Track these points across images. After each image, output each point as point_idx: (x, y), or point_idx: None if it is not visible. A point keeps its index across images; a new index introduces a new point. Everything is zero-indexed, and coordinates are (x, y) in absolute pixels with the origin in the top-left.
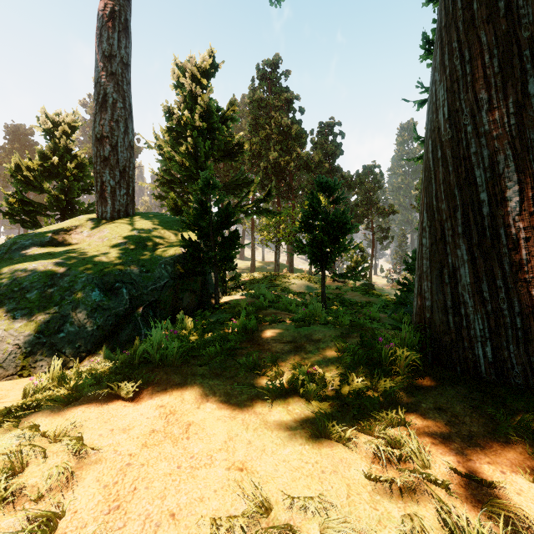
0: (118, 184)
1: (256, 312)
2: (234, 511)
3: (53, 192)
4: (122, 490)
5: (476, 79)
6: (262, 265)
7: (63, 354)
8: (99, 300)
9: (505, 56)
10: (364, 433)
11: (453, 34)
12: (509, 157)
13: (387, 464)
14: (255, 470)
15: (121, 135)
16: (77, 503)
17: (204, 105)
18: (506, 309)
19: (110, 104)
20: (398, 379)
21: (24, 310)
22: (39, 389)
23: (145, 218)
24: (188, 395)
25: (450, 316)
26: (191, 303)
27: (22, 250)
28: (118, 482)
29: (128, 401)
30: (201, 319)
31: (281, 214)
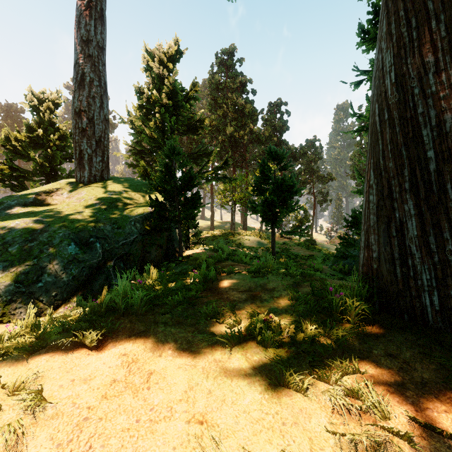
0: (94, 152)
1: (215, 264)
2: None
3: (39, 160)
4: (76, 449)
5: (422, 44)
6: (220, 224)
7: (41, 302)
8: (75, 253)
9: (451, 20)
10: (321, 381)
11: (400, 4)
12: None
13: (347, 414)
14: (215, 422)
15: (97, 109)
16: None
17: (170, 86)
18: None
19: (87, 82)
20: (349, 326)
21: (6, 262)
22: (13, 335)
23: (118, 182)
24: (150, 342)
25: (397, 267)
26: (158, 256)
27: (8, 209)
28: (72, 440)
29: (93, 349)
30: (166, 270)
31: (236, 179)
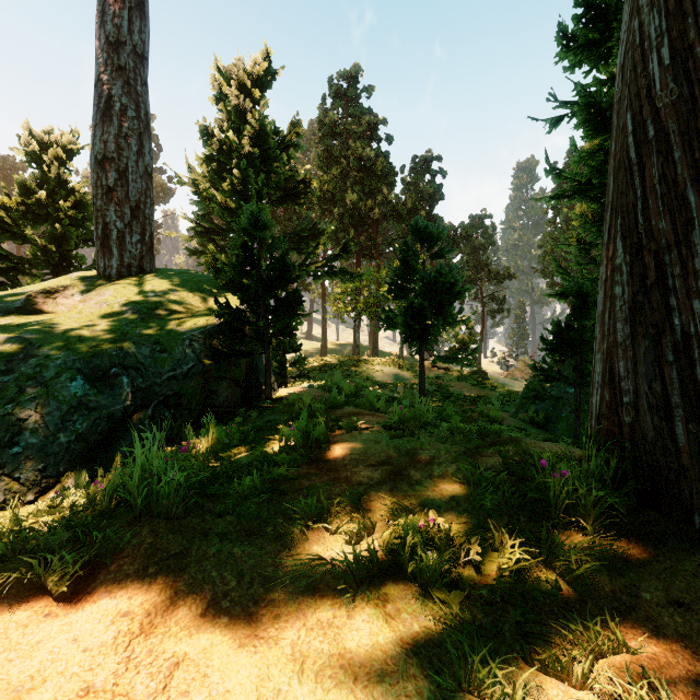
0: (128, 227)
1: (327, 412)
2: None
3: (40, 241)
4: None
5: None
6: (336, 347)
7: (17, 480)
8: (82, 395)
9: None
10: (549, 675)
11: None
12: None
13: None
14: None
15: (133, 157)
16: None
17: (255, 124)
18: None
19: (117, 112)
20: (586, 538)
21: None
22: None
23: (168, 275)
24: (187, 582)
25: (676, 422)
26: (231, 398)
27: None
28: None
29: (62, 600)
30: (243, 422)
31: (362, 276)
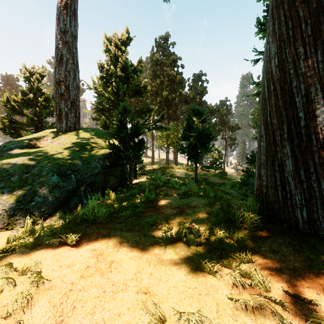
0: (69, 110)
1: (155, 189)
2: (141, 323)
3: (30, 115)
4: (65, 308)
5: (296, 39)
6: (158, 161)
7: (34, 215)
8: (57, 182)
9: (315, 24)
10: (225, 267)
11: (281, 11)
12: (318, 89)
13: (242, 288)
14: (155, 293)
15: (71, 80)
16: (34, 318)
17: (122, 62)
18: (316, 187)
19: (65, 61)
20: (246, 231)
21: (9, 188)
22: (17, 238)
23: (86, 131)
24: (111, 242)
25: (279, 191)
26: (114, 183)
27: (9, 151)
28: (62, 303)
29: (72, 246)
30: (121, 193)
31: (170, 129)
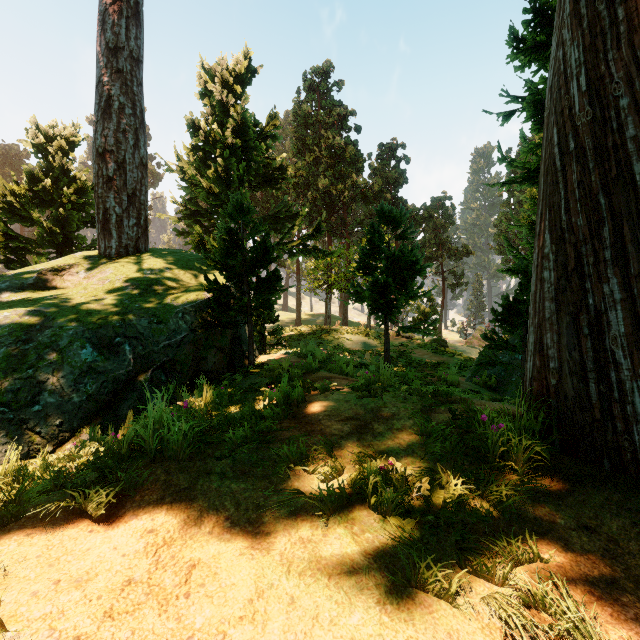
0: (125, 212)
1: (303, 376)
2: None
3: (46, 223)
4: None
5: (634, 27)
6: (309, 318)
7: (38, 434)
8: (92, 361)
9: None
10: (478, 576)
11: None
12: None
13: None
14: None
15: (130, 149)
16: None
17: (237, 118)
18: None
19: (116, 110)
20: (516, 478)
21: None
22: None
23: (161, 255)
24: (196, 508)
25: (591, 384)
26: (218, 364)
27: None
28: None
29: (100, 522)
30: (230, 385)
31: (333, 253)
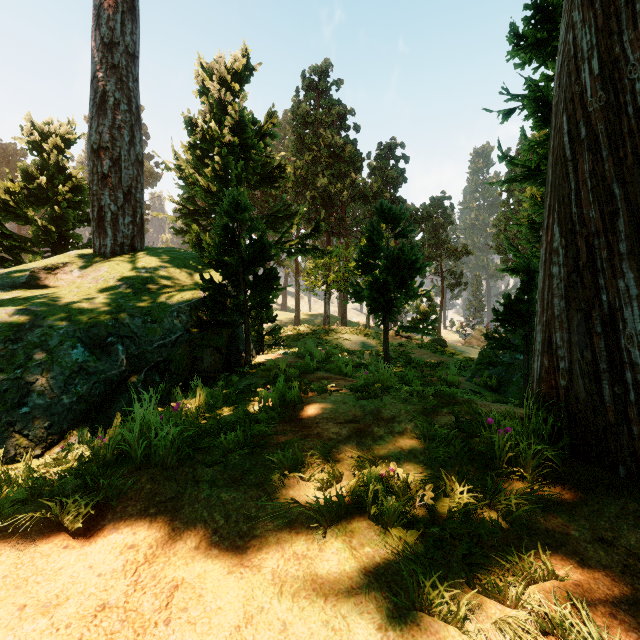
0: (121, 210)
1: (300, 376)
2: None
3: (41, 222)
4: None
5: None
6: (308, 317)
7: (26, 437)
8: (83, 361)
9: None
10: (489, 597)
11: None
12: None
13: None
14: None
15: (125, 146)
16: None
17: (235, 116)
18: None
19: (111, 106)
20: (525, 485)
21: None
22: None
23: (156, 253)
24: (182, 521)
25: (604, 385)
26: (214, 364)
27: None
28: None
29: (77, 536)
30: (226, 385)
31: (332, 253)
